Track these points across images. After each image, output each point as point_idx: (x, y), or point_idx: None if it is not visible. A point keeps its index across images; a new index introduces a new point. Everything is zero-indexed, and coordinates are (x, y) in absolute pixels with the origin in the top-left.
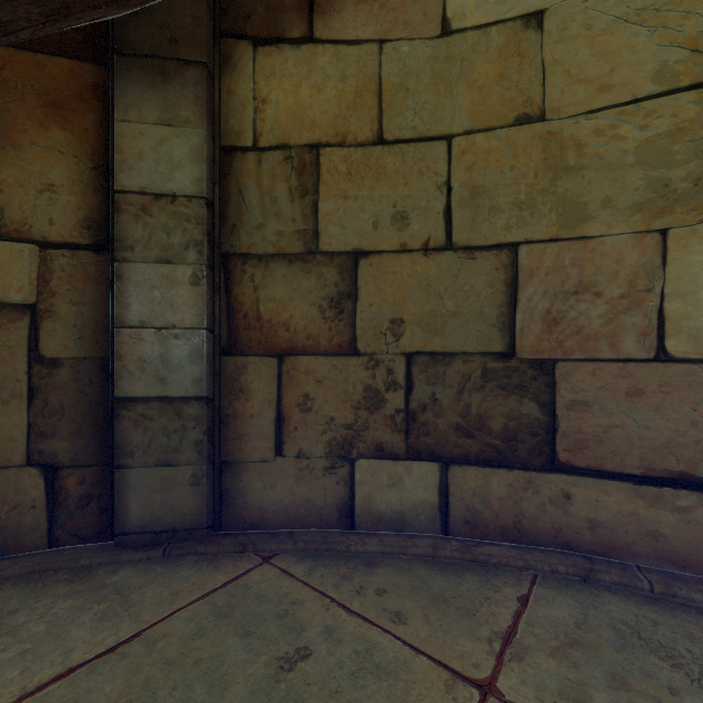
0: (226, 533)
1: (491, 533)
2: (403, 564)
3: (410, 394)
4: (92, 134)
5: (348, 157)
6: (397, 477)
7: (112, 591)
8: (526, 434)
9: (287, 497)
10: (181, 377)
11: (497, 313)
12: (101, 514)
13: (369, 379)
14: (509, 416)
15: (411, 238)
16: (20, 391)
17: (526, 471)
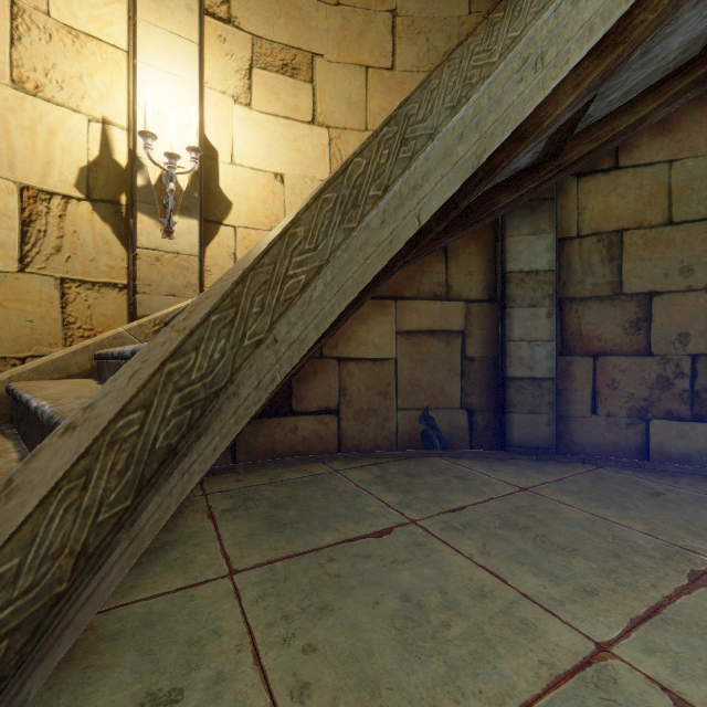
0: (564, 454)
1: None
2: (698, 478)
3: (694, 381)
4: (488, 243)
5: (644, 235)
6: (683, 432)
7: (527, 466)
8: None
9: (599, 439)
10: (541, 367)
11: None
12: (492, 437)
13: (661, 371)
14: None
15: (695, 282)
16: (457, 373)
17: None
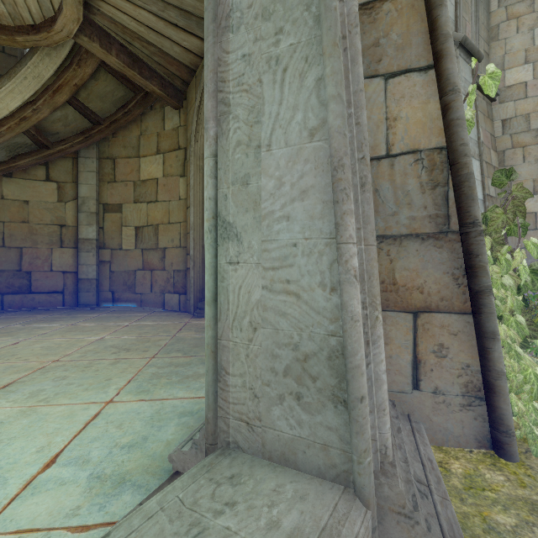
0: None
1: (16, 308)
2: None
3: None
4: None
5: None
6: None
7: None
8: (25, 287)
9: None
10: None
11: (17, 262)
12: None
13: None
14: (20, 283)
15: None
16: None
17: (25, 294)
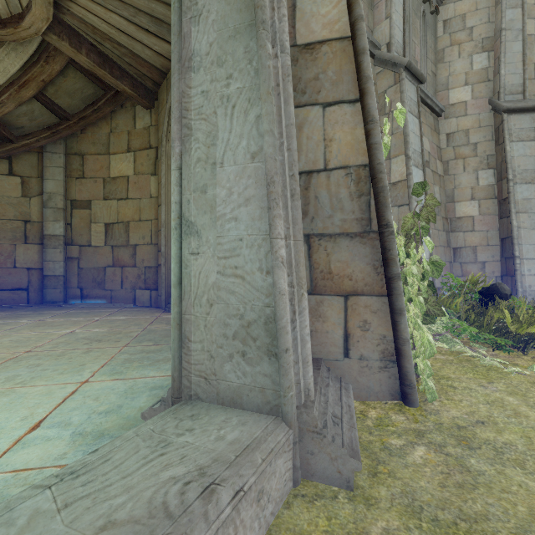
0: None
1: None
2: None
3: None
4: None
5: None
6: None
7: None
8: None
9: None
10: None
11: None
12: None
13: None
14: None
15: None
16: None
17: None
